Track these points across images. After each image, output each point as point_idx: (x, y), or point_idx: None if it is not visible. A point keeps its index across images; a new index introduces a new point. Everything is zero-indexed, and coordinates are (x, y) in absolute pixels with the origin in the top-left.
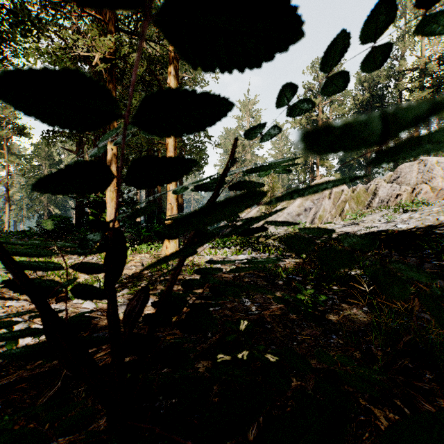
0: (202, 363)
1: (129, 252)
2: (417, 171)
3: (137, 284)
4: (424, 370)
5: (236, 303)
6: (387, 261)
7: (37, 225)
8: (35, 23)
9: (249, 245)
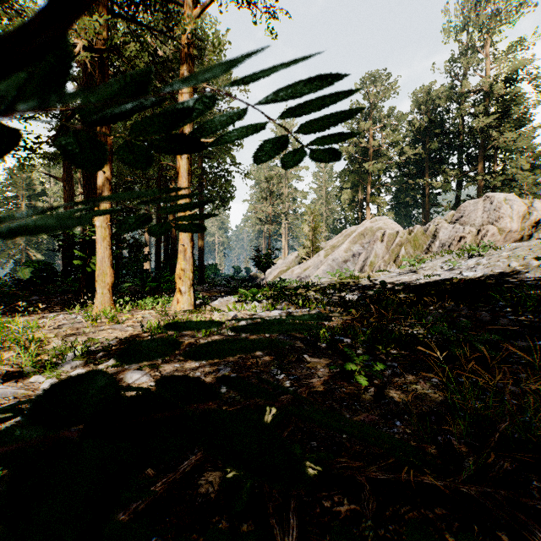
0: (205, 476)
1: (127, 308)
2: (483, 210)
3: None
4: (528, 474)
5: (264, 376)
6: (454, 317)
7: (8, 274)
8: (6, 8)
9: (285, 298)
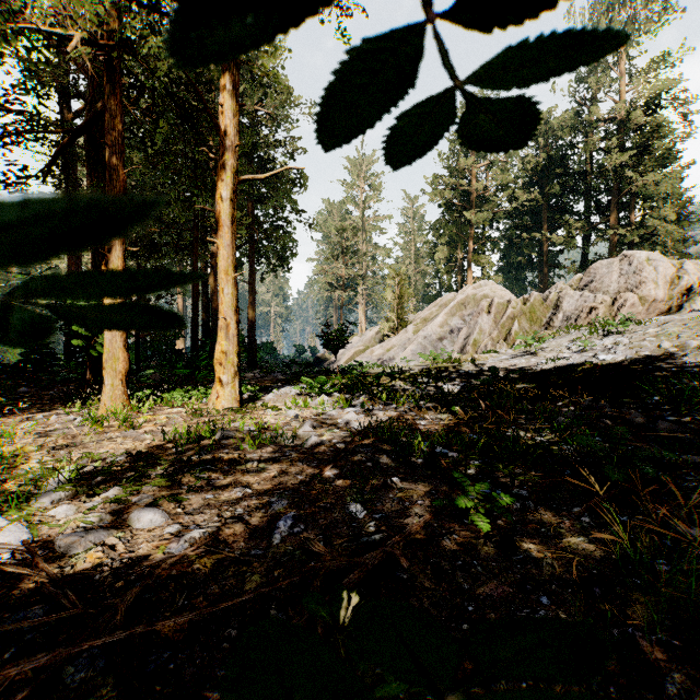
0: None
1: (146, 406)
2: (620, 273)
3: (145, 474)
4: None
5: (336, 514)
6: (593, 417)
7: None
8: None
9: (363, 389)
